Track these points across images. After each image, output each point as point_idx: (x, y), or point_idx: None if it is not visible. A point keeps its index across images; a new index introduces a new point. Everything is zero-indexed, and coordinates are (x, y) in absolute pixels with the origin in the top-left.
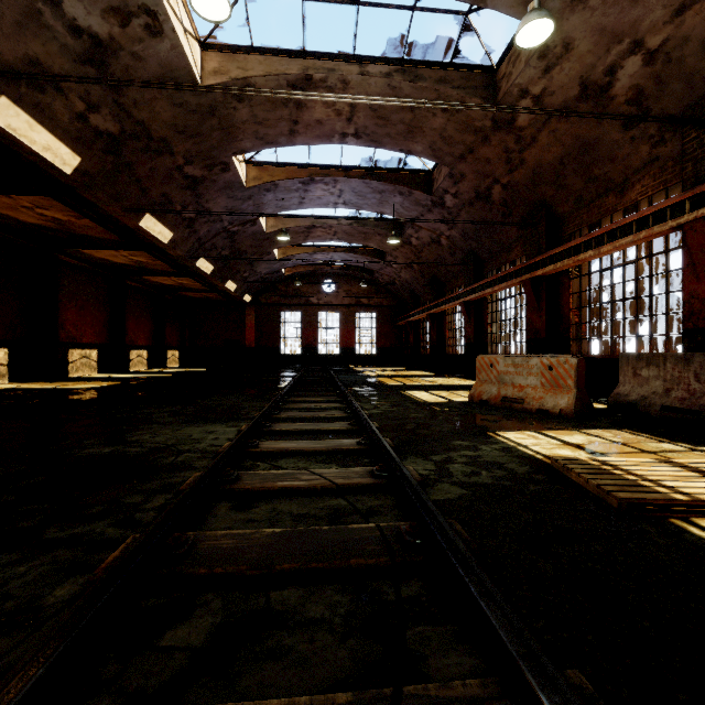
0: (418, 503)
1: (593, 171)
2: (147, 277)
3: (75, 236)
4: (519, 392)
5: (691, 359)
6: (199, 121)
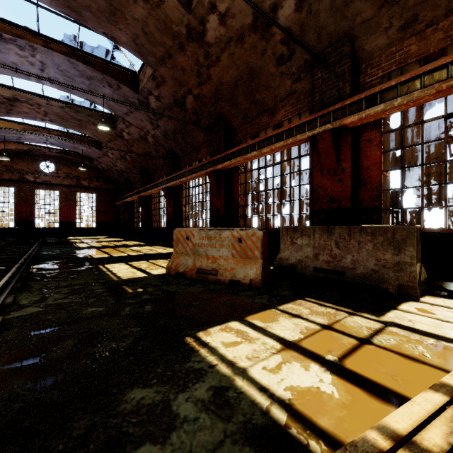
0: None
1: (255, 95)
2: None
3: None
4: (213, 264)
5: (333, 231)
6: None
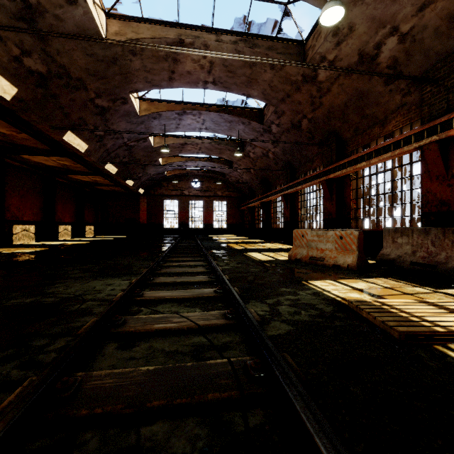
0: (259, 342)
1: (365, 111)
2: (70, 175)
3: (16, 145)
4: (321, 253)
5: (429, 232)
6: (105, 68)
